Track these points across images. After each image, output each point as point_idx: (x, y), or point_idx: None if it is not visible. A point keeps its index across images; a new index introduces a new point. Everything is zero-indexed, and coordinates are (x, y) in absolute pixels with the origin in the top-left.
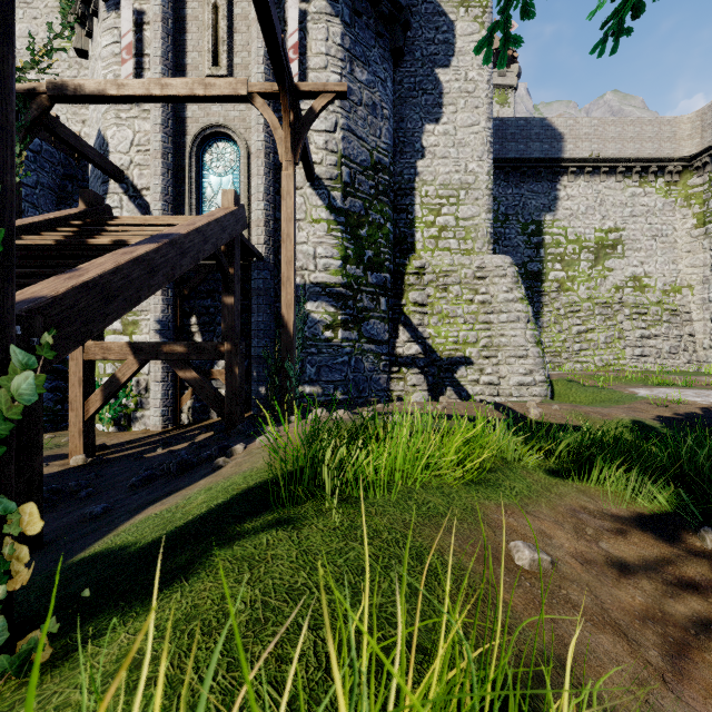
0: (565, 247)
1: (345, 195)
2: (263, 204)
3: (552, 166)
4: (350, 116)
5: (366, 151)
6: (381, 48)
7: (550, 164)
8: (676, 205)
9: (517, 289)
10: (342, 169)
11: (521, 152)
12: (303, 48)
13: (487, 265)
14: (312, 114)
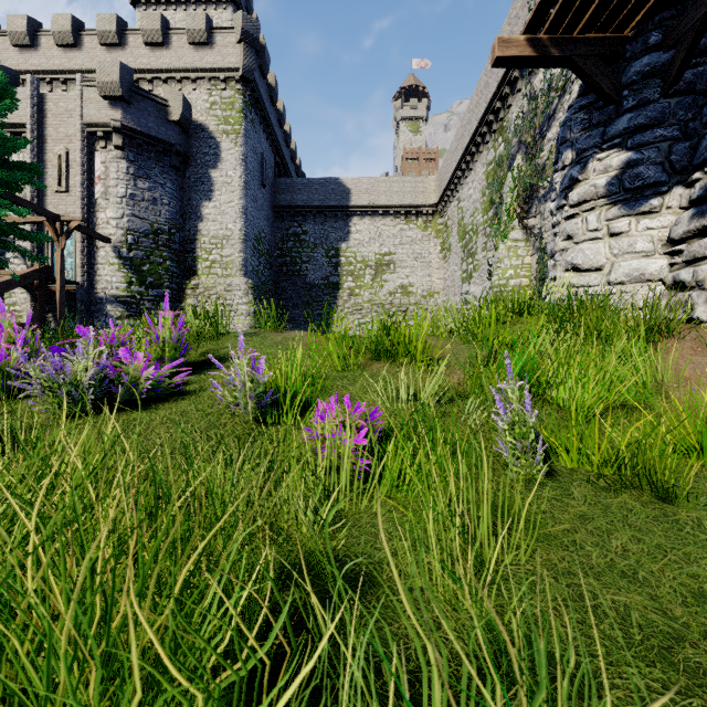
0: (355, 266)
1: (130, 250)
2: (80, 257)
3: (344, 211)
4: (135, 208)
5: (148, 225)
6: (161, 167)
7: (342, 209)
8: (431, 236)
9: (246, 298)
10: (128, 237)
11: (322, 202)
12: (105, 176)
13: (233, 284)
14: (69, 229)
